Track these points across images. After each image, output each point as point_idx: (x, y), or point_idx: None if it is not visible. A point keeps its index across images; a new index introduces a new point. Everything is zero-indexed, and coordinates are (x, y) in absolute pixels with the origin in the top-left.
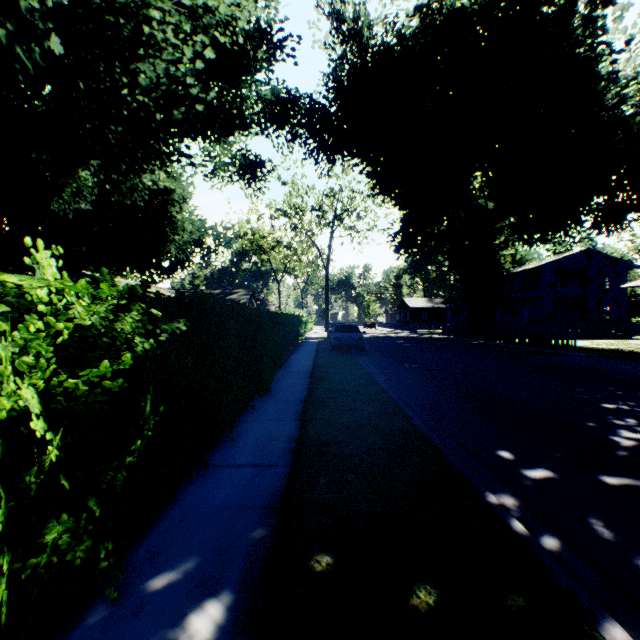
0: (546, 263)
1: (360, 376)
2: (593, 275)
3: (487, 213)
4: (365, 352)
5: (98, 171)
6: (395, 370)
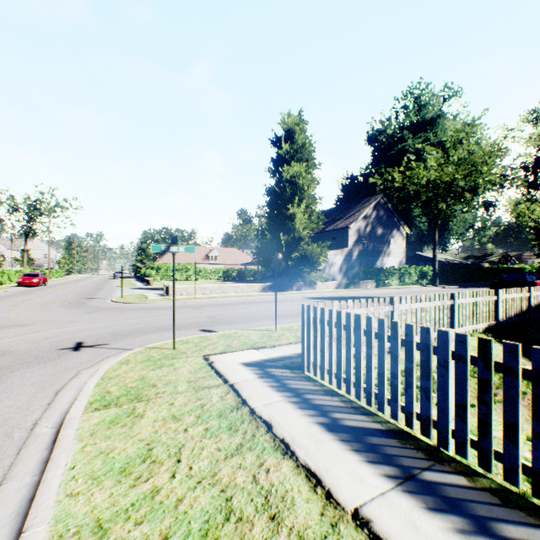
0: None
1: None
2: None
3: None
4: None
5: None
6: None
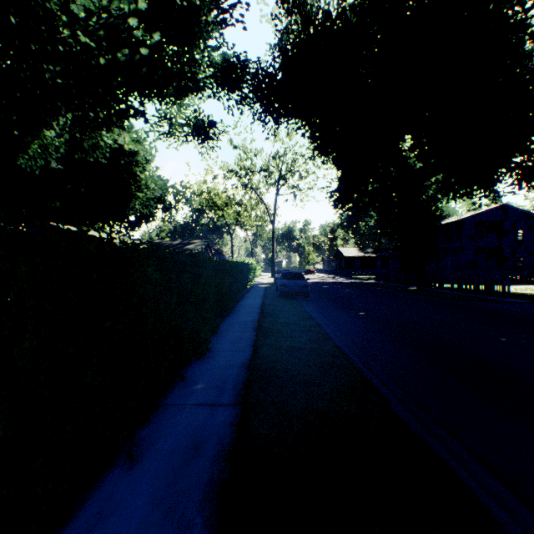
0: (467, 217)
1: (309, 328)
2: (508, 227)
3: (417, 171)
4: (309, 298)
5: (62, 130)
6: (343, 319)
